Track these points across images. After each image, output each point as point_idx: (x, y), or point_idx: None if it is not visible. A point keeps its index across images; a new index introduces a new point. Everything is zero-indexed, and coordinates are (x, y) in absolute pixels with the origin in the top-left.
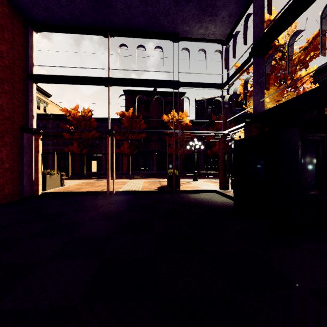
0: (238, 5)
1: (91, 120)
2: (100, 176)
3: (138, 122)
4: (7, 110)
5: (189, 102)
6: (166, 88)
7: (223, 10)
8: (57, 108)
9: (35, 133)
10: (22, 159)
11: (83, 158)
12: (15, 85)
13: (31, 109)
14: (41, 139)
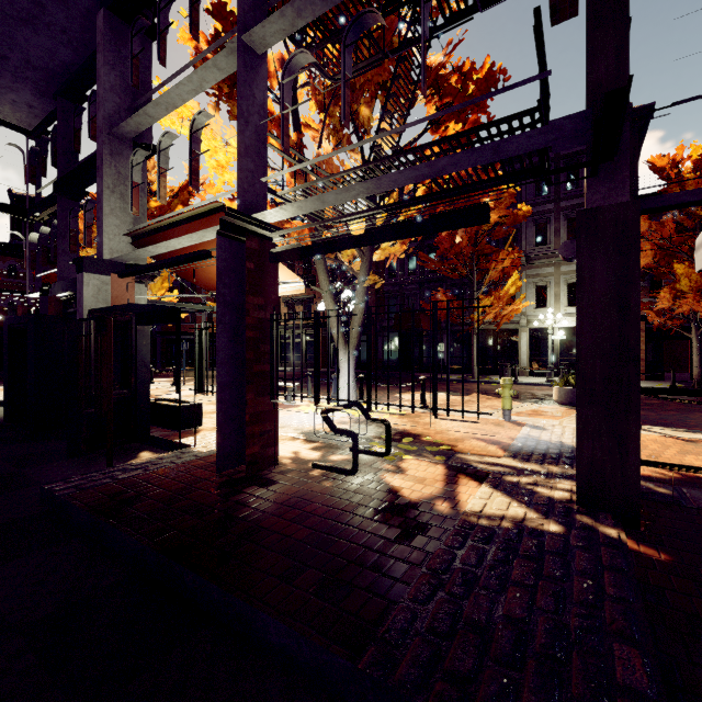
0: (42, 101)
1: None
2: None
3: None
4: None
5: None
6: None
7: (10, 91)
8: None
9: None
10: None
11: None
12: None
13: None
14: None
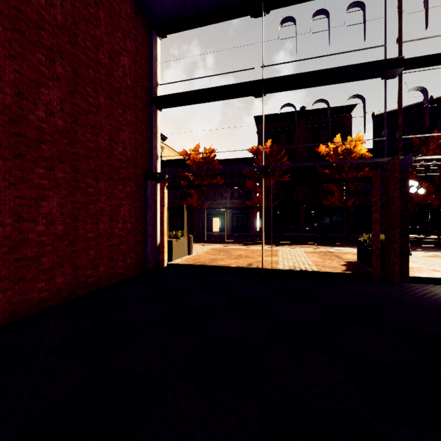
0: None
1: (214, 163)
2: (227, 239)
3: (277, 161)
4: (130, 148)
5: (424, 98)
6: (371, 78)
7: None
8: (172, 152)
9: (159, 179)
10: (145, 216)
11: (203, 214)
12: (137, 114)
13: (155, 146)
14: (166, 188)
